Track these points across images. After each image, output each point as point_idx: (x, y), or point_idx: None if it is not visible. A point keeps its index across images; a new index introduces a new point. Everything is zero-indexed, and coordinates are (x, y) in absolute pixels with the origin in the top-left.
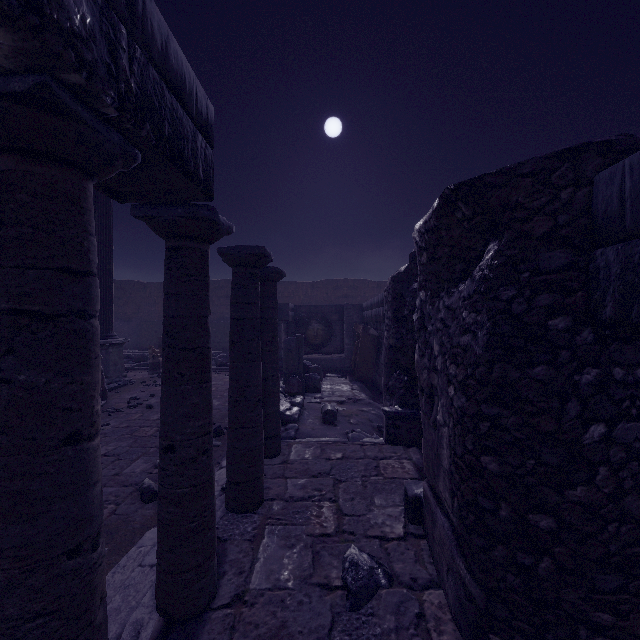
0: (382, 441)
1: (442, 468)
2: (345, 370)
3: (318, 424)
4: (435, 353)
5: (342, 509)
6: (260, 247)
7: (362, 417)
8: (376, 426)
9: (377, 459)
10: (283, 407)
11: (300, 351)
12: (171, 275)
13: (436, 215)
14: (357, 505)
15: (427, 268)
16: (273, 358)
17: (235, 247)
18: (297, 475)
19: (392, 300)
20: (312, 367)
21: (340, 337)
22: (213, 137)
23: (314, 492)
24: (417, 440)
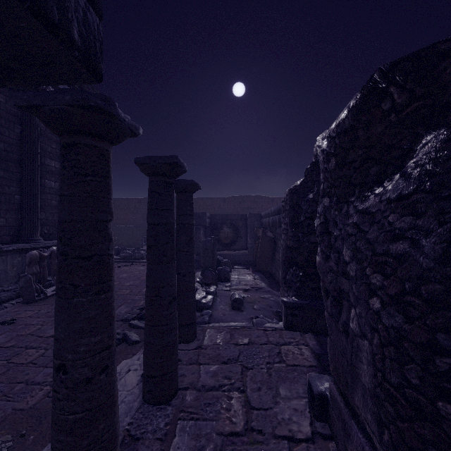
0: (281, 326)
1: (360, 383)
2: (248, 263)
3: (228, 310)
4: (346, 258)
5: (250, 401)
6: (173, 156)
7: (263, 303)
8: (275, 311)
9: (279, 345)
10: (200, 296)
11: (214, 249)
12: (64, 175)
13: (354, 112)
14: (264, 396)
15: (335, 174)
16: (189, 257)
17: (150, 157)
18: (209, 361)
19: (290, 208)
20: (223, 261)
21: (244, 238)
22: (101, 6)
23: (224, 380)
24: (312, 327)
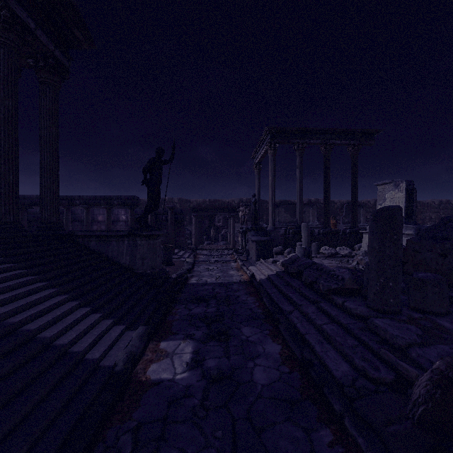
0: None
1: None
2: None
3: None
4: None
5: None
6: None
7: None
8: None
9: None
10: None
11: None
12: None
13: None
14: None
15: None
16: None
17: None
18: None
19: None
20: None
21: None
22: None
23: None
24: None
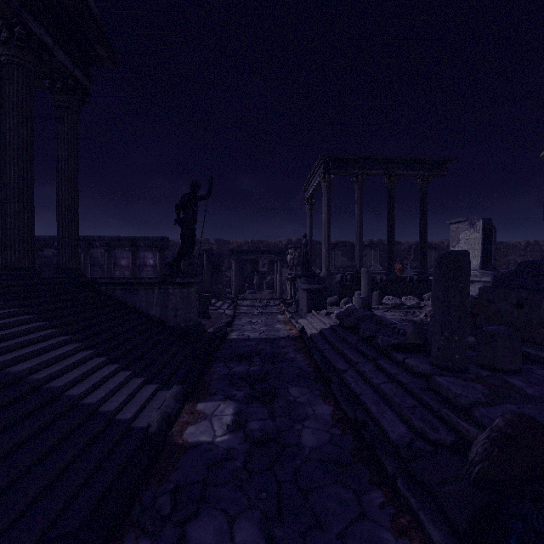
0: None
1: None
2: None
3: None
4: None
5: None
6: None
7: None
8: None
9: None
10: None
11: None
12: None
13: None
14: None
15: None
16: None
17: None
18: None
19: None
20: None
21: None
22: None
23: None
24: None
